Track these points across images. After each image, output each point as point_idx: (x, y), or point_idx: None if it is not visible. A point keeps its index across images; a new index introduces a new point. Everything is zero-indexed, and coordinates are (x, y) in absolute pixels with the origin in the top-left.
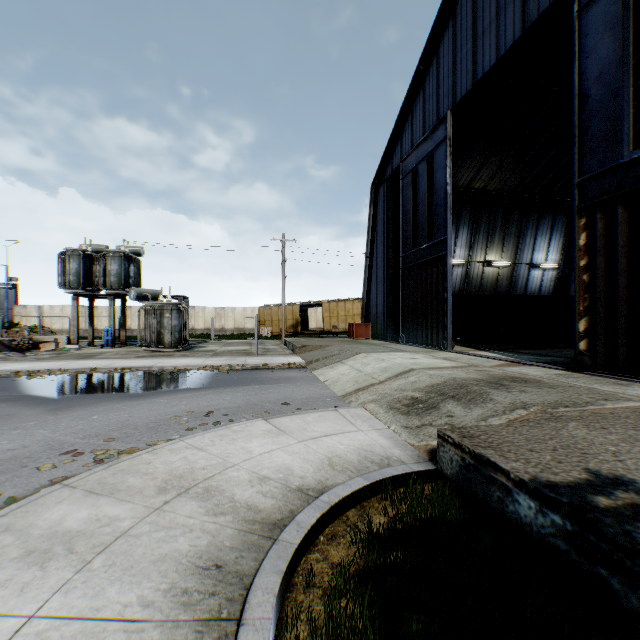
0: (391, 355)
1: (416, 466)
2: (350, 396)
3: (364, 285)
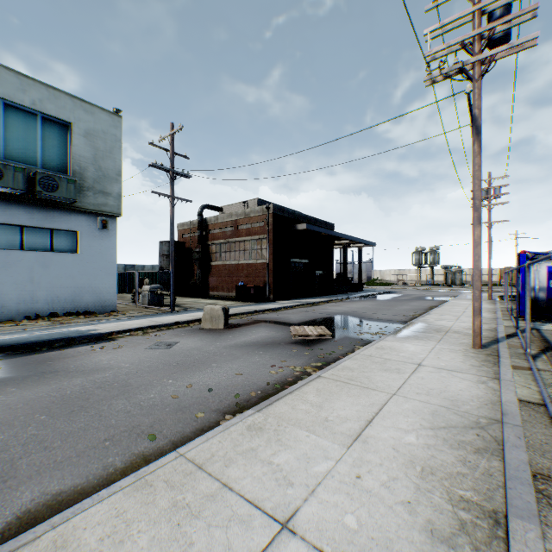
0: None
1: None
2: None
3: None
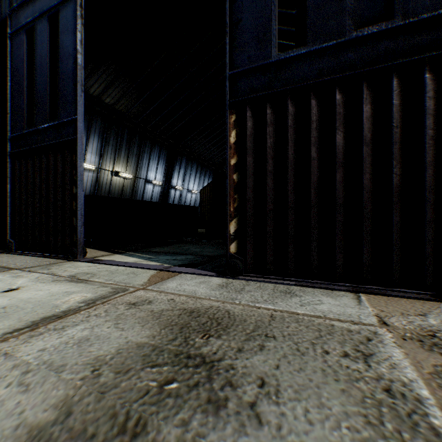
0: None
1: None
2: None
3: None
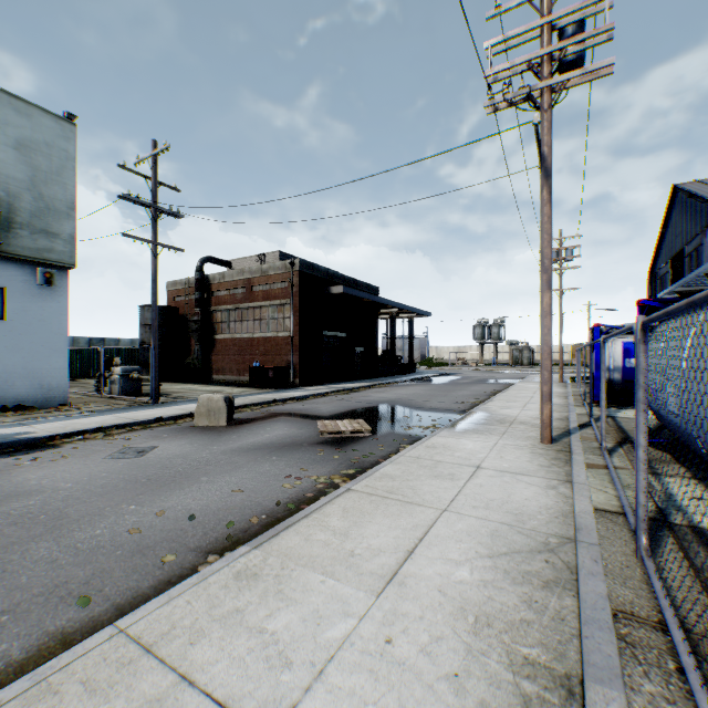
0: None
1: None
2: None
3: None
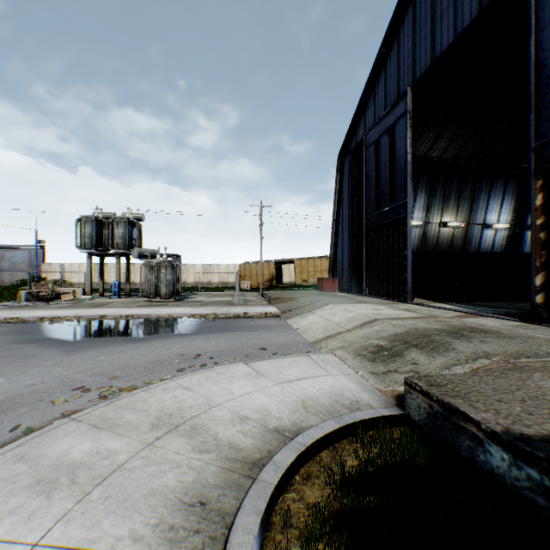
0: (356, 306)
1: (384, 411)
2: (320, 343)
3: (331, 244)
